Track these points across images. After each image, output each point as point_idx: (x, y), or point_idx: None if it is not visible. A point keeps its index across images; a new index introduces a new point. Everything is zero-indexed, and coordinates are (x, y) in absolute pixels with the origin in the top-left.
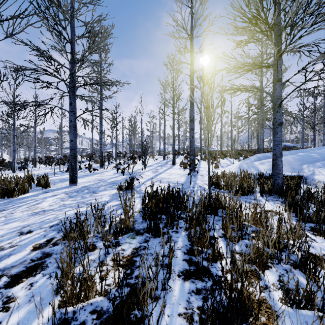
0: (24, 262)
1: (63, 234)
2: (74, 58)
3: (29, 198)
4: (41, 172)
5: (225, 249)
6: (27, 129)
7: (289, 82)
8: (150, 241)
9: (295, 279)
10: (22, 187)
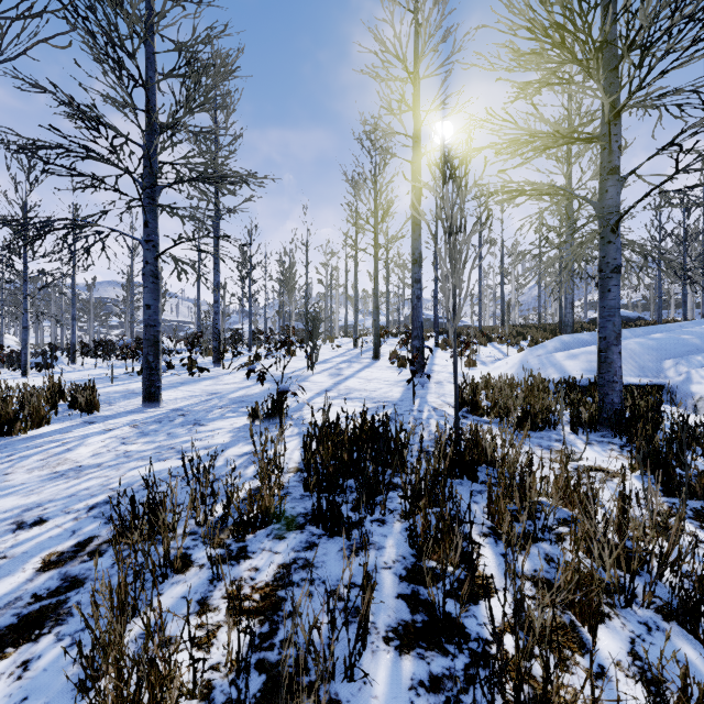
0: (16, 602)
1: (114, 529)
2: (152, 122)
3: (50, 437)
4: (85, 375)
5: (497, 568)
6: (54, 280)
7: (636, 174)
8: (320, 546)
9: (670, 650)
10: (34, 411)
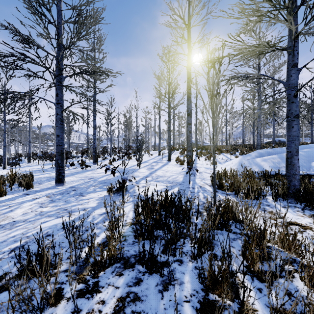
0: None
1: (17, 271)
2: (59, 43)
3: (4, 203)
4: (32, 168)
5: (258, 301)
6: (18, 124)
7: (306, 67)
8: (144, 282)
9: None
10: None
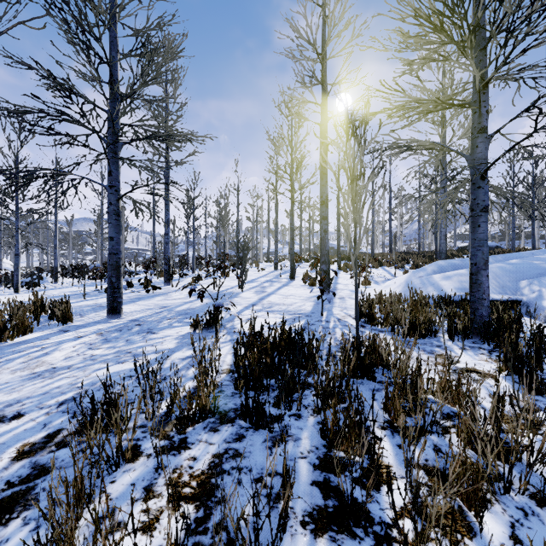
0: None
1: (78, 424)
2: (114, 92)
3: (32, 343)
4: (64, 292)
5: (395, 457)
6: (40, 217)
7: (500, 133)
8: (247, 438)
9: (545, 534)
10: (19, 322)
